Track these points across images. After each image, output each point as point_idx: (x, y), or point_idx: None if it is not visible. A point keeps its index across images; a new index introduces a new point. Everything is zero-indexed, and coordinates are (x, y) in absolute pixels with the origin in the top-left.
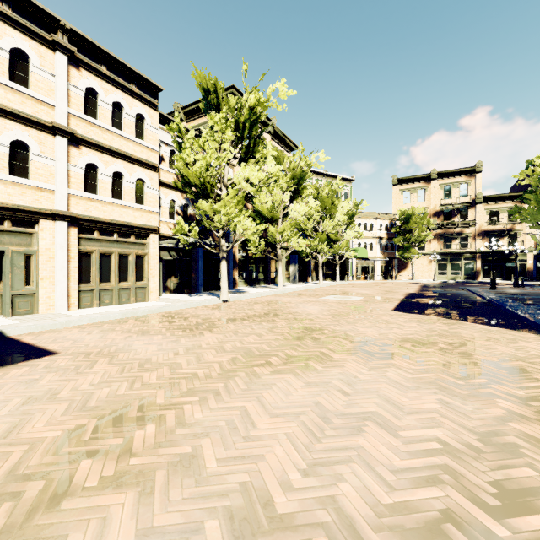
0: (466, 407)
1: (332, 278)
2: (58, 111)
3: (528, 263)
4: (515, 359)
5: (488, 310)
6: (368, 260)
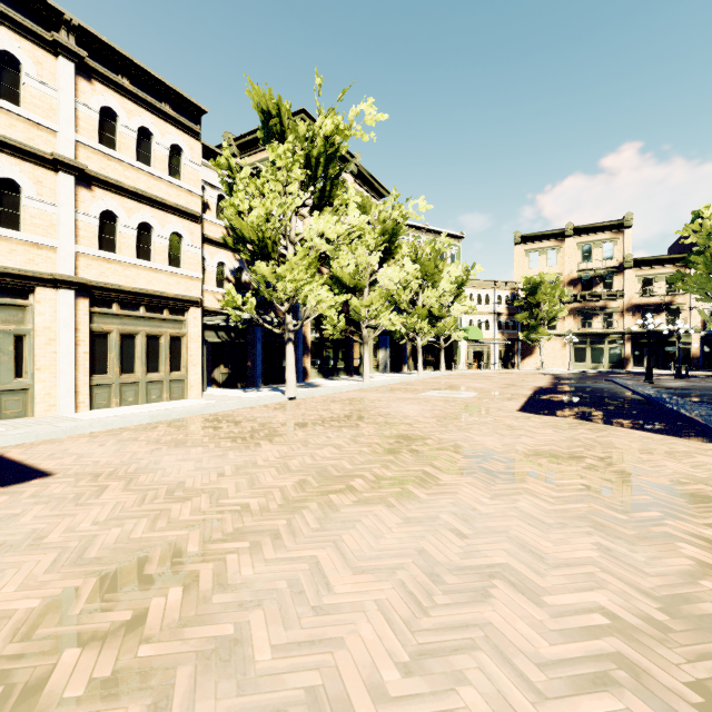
0: (635, 555)
1: (435, 367)
2: (62, 139)
3: (693, 347)
4: (693, 482)
5: (646, 411)
6: (482, 343)
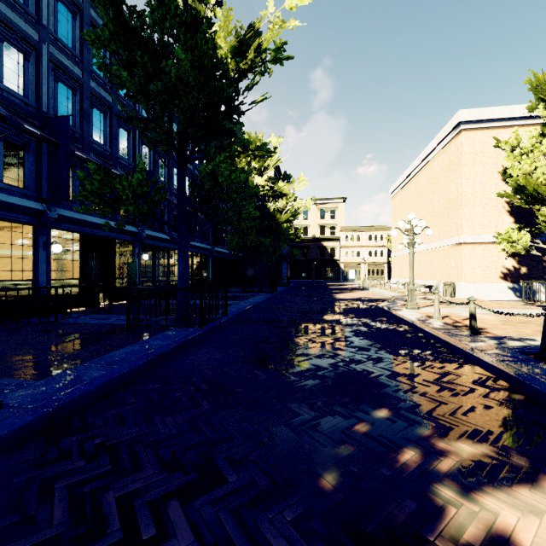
0: None
1: None
2: (364, 243)
3: None
4: None
5: None
6: None
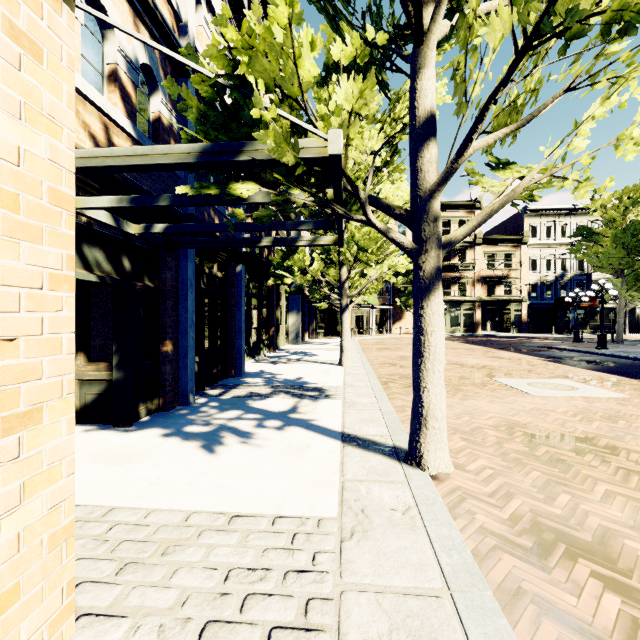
0: None
1: (326, 334)
2: None
3: (523, 314)
4: None
5: None
6: (367, 307)
